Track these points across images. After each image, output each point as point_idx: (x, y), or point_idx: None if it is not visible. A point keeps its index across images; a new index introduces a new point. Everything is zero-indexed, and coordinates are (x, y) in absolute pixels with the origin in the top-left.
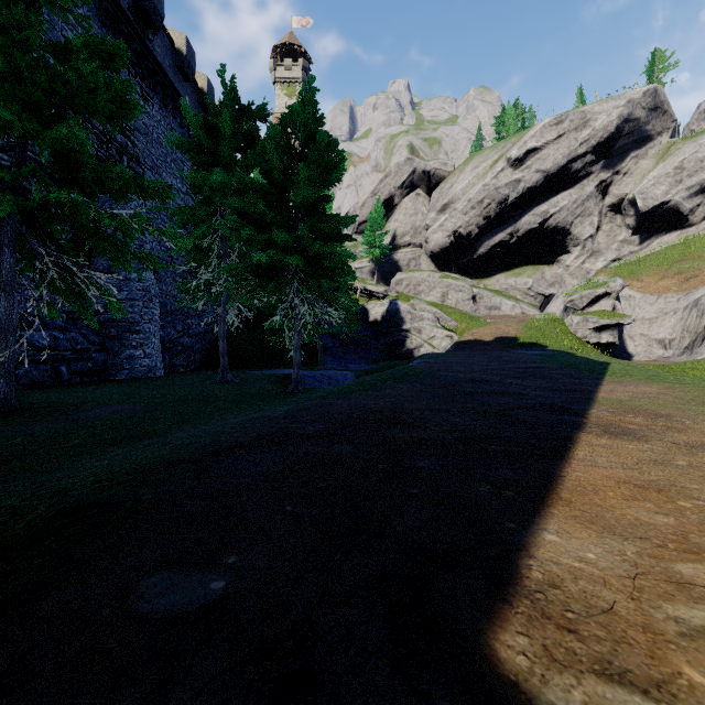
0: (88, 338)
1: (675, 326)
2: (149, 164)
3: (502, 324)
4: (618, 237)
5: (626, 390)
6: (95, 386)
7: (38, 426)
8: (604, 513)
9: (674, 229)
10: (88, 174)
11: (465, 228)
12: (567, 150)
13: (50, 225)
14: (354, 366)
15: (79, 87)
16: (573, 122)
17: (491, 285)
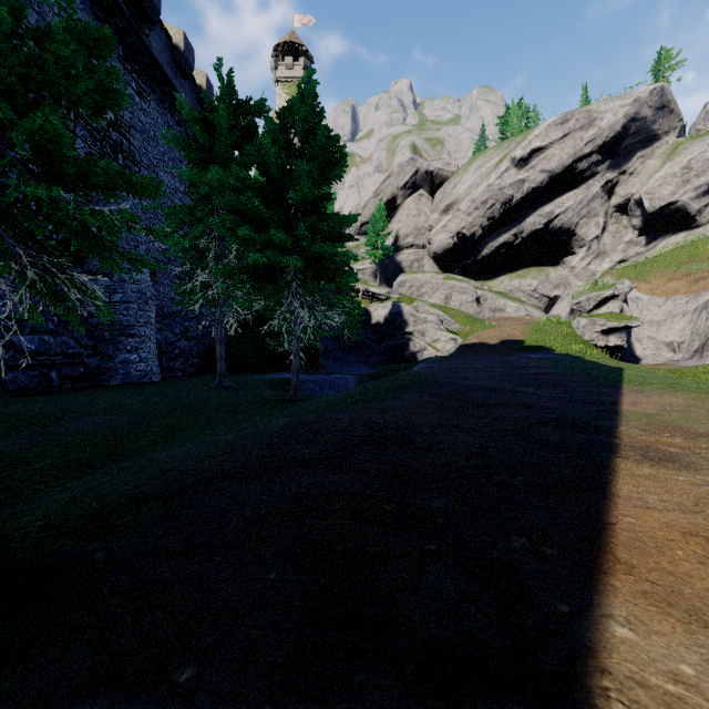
0: (81, 342)
1: (684, 329)
2: (145, 163)
3: (507, 327)
4: (624, 238)
5: (650, 401)
6: (86, 392)
7: (10, 442)
8: (681, 587)
9: (681, 230)
10: (71, 168)
11: (469, 229)
12: (573, 149)
13: (30, 223)
14: (356, 369)
15: (57, 72)
16: (578, 122)
17: (495, 287)
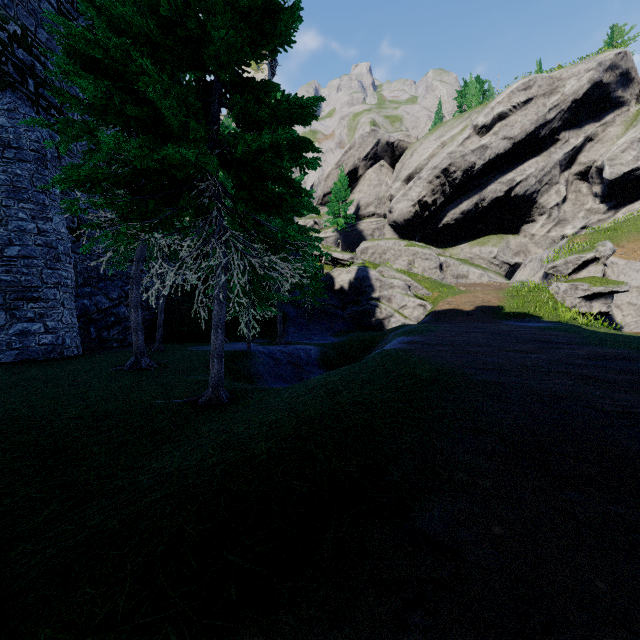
0: None
1: None
2: None
3: (479, 292)
4: (584, 205)
5: None
6: None
7: None
8: None
9: None
10: None
11: (430, 197)
12: (535, 116)
13: None
14: (318, 338)
15: None
16: (541, 88)
17: (456, 254)
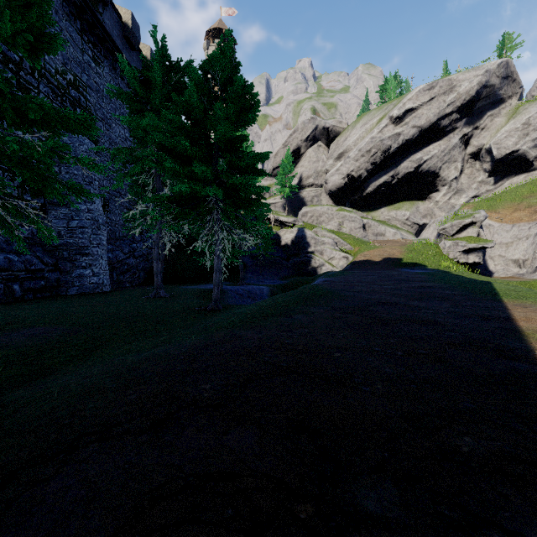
0: (42, 260)
1: (528, 249)
2: (100, 116)
3: (388, 247)
4: (477, 178)
5: None
6: (42, 302)
7: None
8: None
9: (522, 172)
10: (6, 103)
11: (356, 172)
12: (437, 110)
13: None
14: (269, 281)
15: None
16: (442, 88)
17: (377, 217)
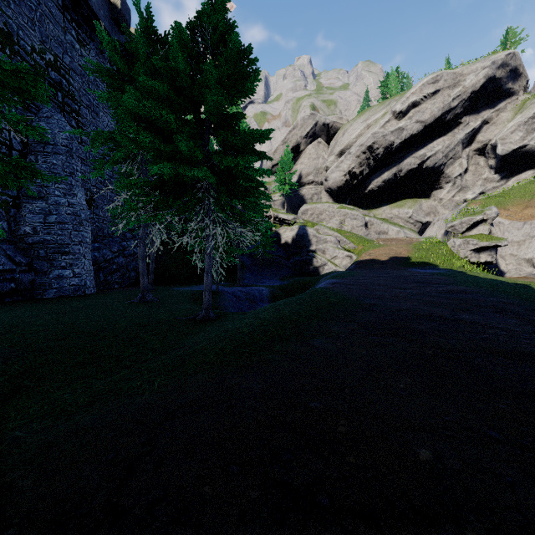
0: (14, 259)
1: None
2: (85, 103)
3: (394, 246)
4: (482, 175)
5: None
6: (6, 308)
7: None
8: None
9: (529, 169)
10: None
11: (358, 168)
12: (442, 104)
13: None
14: (268, 281)
15: None
16: (446, 82)
17: (379, 215)
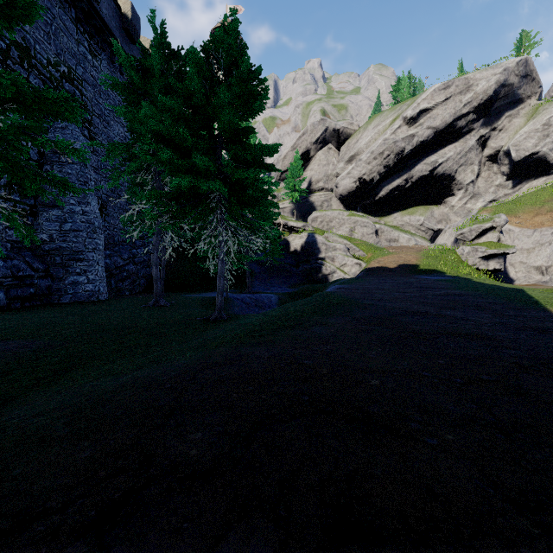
0: (32, 266)
1: (551, 255)
2: (97, 112)
3: (403, 253)
4: (494, 182)
5: None
6: (29, 311)
7: None
8: None
9: (542, 175)
10: None
11: (368, 175)
12: (453, 110)
13: None
14: (277, 289)
15: None
16: (458, 87)
17: (390, 222)
